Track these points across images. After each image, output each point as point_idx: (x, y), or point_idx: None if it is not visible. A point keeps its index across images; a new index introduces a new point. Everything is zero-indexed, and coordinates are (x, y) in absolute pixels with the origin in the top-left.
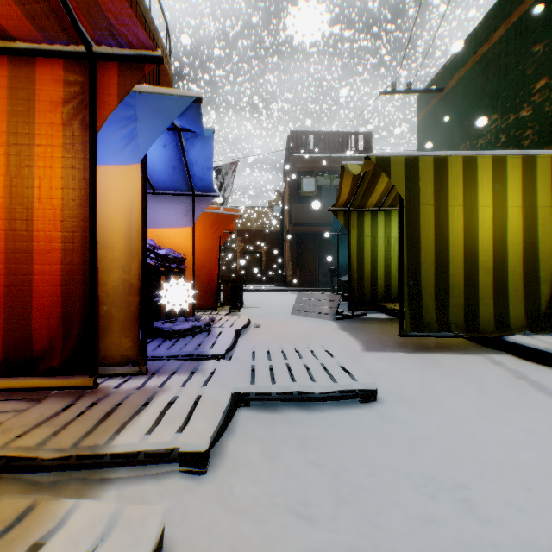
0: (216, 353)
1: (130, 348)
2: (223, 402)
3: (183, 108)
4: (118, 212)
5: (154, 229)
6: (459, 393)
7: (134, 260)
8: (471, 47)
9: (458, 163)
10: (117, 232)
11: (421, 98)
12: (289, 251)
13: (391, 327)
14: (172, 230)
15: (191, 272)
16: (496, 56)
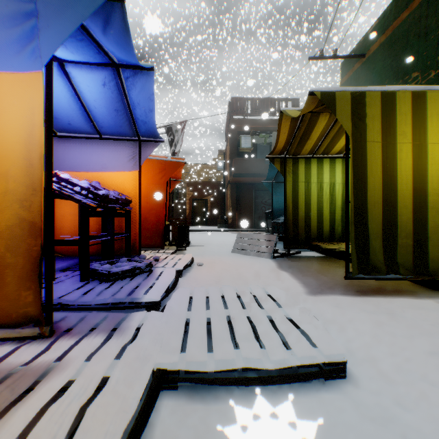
0: (151, 299)
1: (32, 303)
2: (134, 396)
3: (98, 4)
4: (14, 132)
5: (102, 173)
6: None
7: (37, 194)
8: (391, 14)
9: (406, 98)
10: (13, 157)
11: (344, 65)
12: (230, 198)
13: (326, 265)
14: (119, 174)
15: (137, 214)
16: (416, 20)
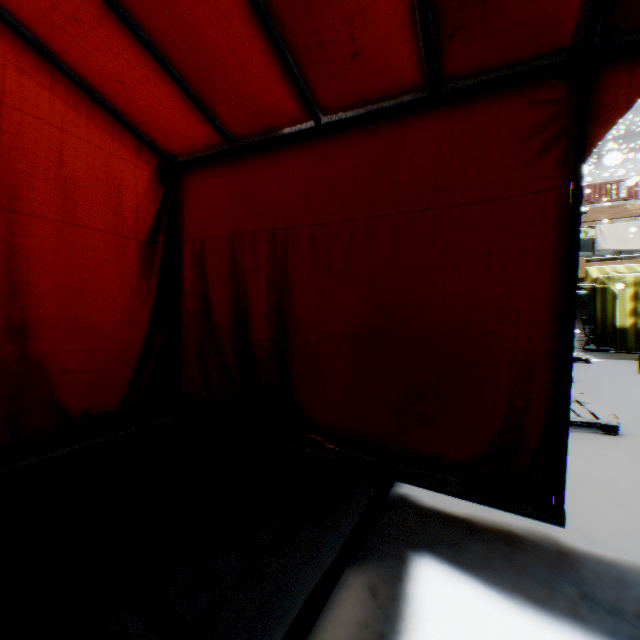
0: None
1: None
2: None
3: None
4: None
5: None
6: (624, 364)
7: None
8: None
9: None
10: None
11: None
12: None
13: (620, 355)
14: None
15: None
16: None
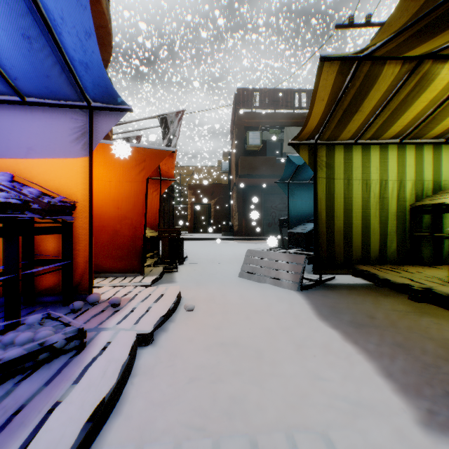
0: None
1: None
2: None
3: None
4: None
5: (27, 160)
6: None
7: None
8: None
9: None
10: None
11: None
12: (235, 202)
13: (391, 309)
14: (57, 162)
15: (87, 227)
16: None
